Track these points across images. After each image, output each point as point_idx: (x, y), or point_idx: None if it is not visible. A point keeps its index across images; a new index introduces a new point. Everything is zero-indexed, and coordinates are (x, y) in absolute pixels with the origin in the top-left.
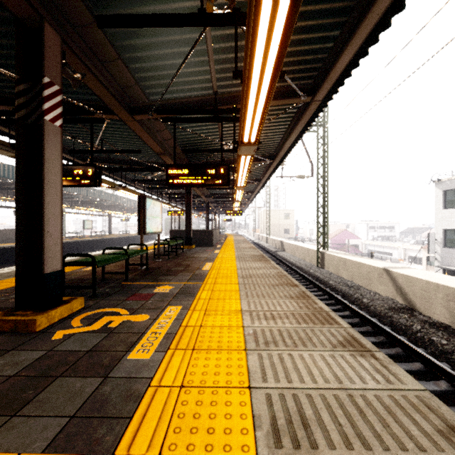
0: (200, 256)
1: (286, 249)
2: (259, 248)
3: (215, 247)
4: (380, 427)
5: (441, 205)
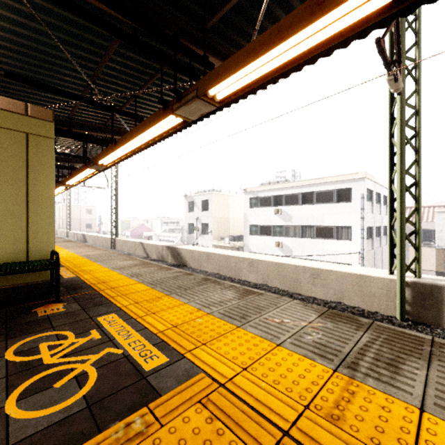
0: None
1: (88, 240)
2: None
3: None
4: (103, 254)
5: (187, 210)
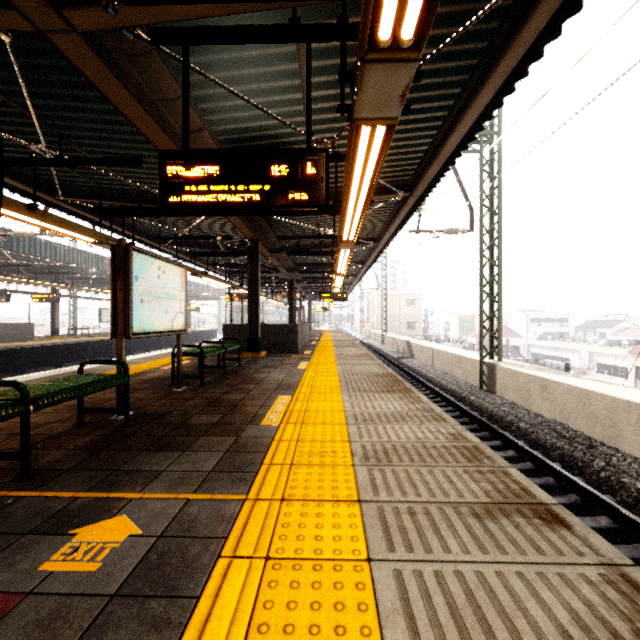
0: (270, 376)
1: (418, 355)
2: (371, 352)
3: (302, 355)
4: None
5: None
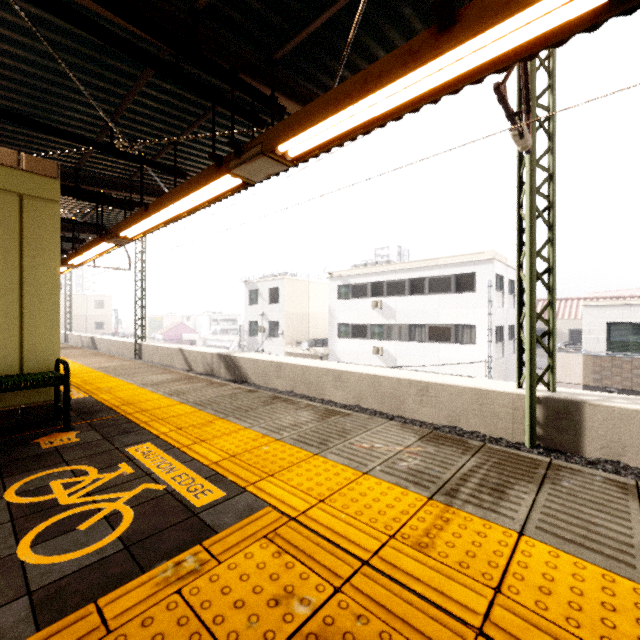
0: None
1: (100, 347)
2: None
3: None
4: (126, 365)
5: (248, 302)
